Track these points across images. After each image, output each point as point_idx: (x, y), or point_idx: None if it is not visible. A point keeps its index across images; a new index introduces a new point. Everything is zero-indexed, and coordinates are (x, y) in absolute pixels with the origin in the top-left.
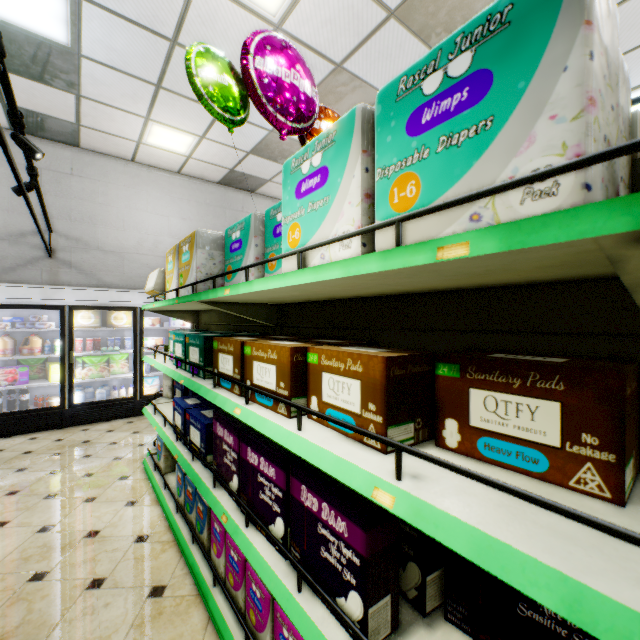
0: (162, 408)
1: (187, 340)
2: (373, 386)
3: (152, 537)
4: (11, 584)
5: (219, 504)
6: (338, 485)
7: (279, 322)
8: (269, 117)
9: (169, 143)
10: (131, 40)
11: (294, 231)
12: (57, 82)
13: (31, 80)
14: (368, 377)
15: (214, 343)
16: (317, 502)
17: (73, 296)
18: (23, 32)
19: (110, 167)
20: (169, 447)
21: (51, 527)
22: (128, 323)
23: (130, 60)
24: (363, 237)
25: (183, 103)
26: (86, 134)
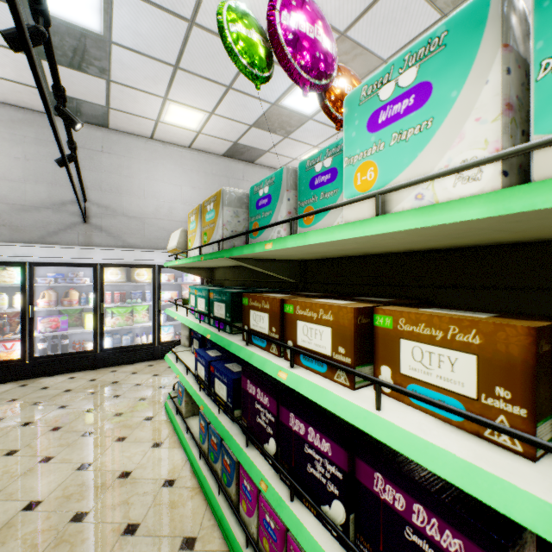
0: (182, 356)
1: (211, 295)
2: (505, 365)
3: (178, 482)
4: (55, 523)
5: (255, 467)
6: (434, 483)
7: (302, 278)
8: (293, 73)
9: (183, 120)
10: (154, 24)
11: (365, 171)
12: (91, 69)
13: (70, 69)
14: (494, 352)
15: (244, 299)
16: (403, 500)
17: (104, 255)
18: (64, 24)
19: (133, 144)
20: (193, 397)
21: (88, 465)
22: (148, 279)
23: (153, 43)
24: (503, 163)
25: (197, 82)
26: (114, 116)
